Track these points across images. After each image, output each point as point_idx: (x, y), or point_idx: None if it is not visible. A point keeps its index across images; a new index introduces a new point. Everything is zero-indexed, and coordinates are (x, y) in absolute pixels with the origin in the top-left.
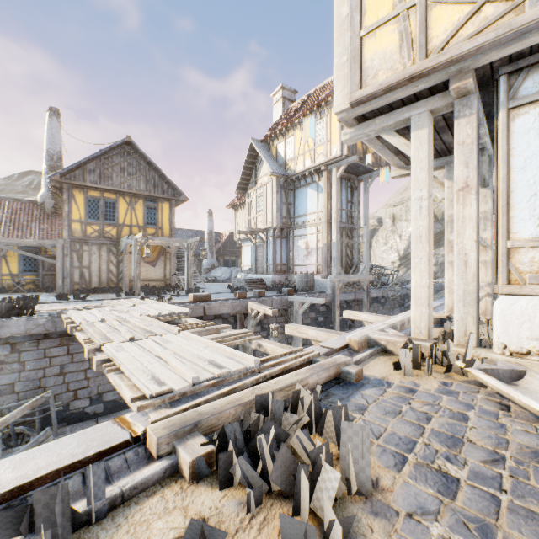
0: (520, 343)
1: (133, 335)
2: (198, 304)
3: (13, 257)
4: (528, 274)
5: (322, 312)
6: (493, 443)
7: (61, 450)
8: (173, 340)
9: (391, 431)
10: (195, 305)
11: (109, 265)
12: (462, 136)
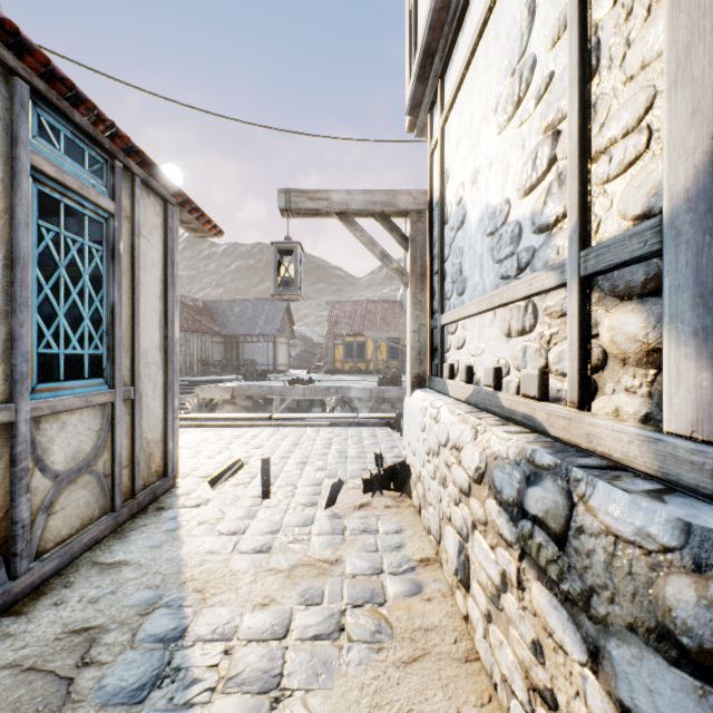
0: None
1: None
2: None
3: (383, 347)
4: None
5: None
6: None
7: None
8: None
9: None
10: None
11: None
12: None
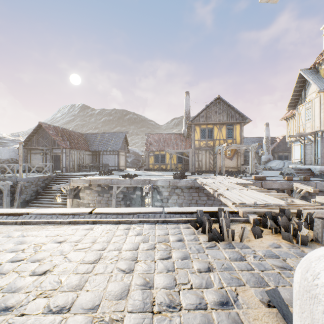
0: None
1: (227, 188)
2: (257, 181)
3: (174, 157)
4: None
5: None
6: None
7: (216, 208)
8: (245, 192)
9: None
10: (255, 181)
11: (209, 160)
12: None
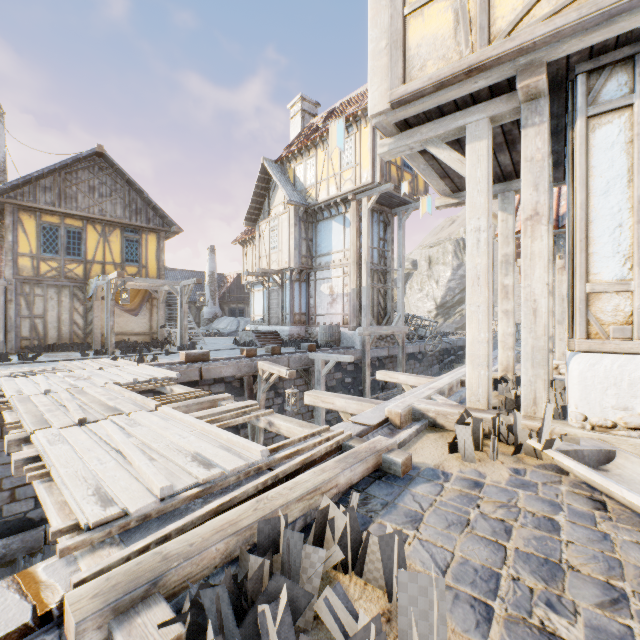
0: (604, 413)
1: (85, 415)
2: (192, 365)
3: None
4: (612, 326)
5: (350, 372)
6: (603, 568)
7: None
8: (145, 421)
9: (461, 558)
10: (188, 366)
11: (72, 314)
12: (531, 151)
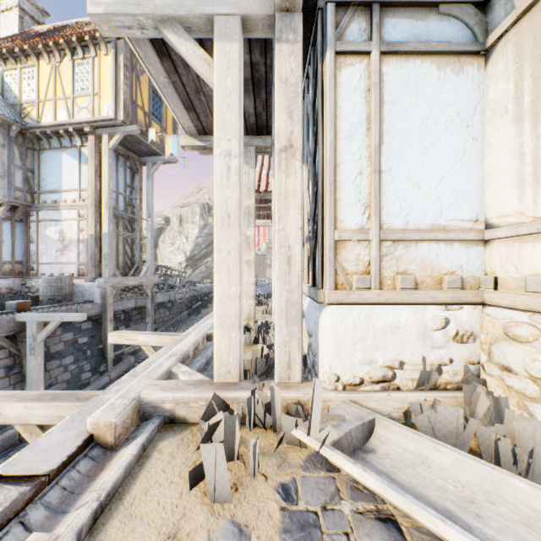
0: (354, 370)
1: None
2: None
3: None
4: (356, 276)
5: (87, 330)
6: None
7: None
8: None
9: None
10: None
11: None
12: (286, 71)
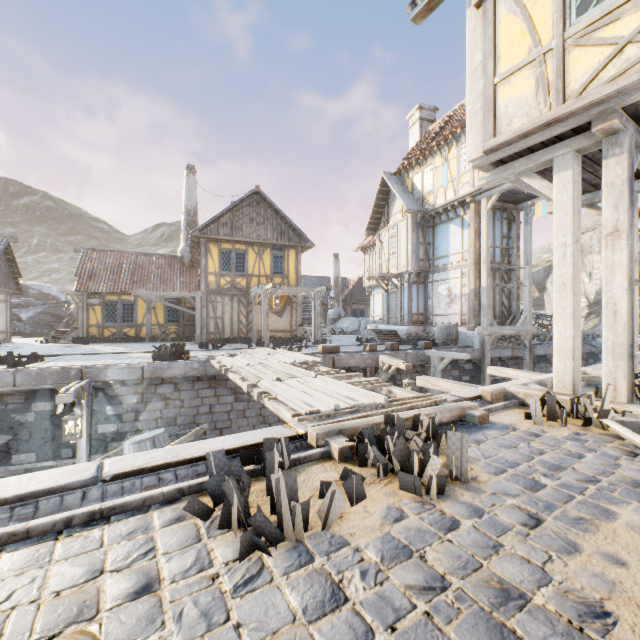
0: None
1: (279, 376)
2: (327, 355)
3: (160, 308)
4: None
5: (468, 371)
6: (597, 472)
7: (258, 435)
8: (313, 381)
9: (500, 456)
10: (324, 356)
11: (239, 316)
12: (611, 177)
